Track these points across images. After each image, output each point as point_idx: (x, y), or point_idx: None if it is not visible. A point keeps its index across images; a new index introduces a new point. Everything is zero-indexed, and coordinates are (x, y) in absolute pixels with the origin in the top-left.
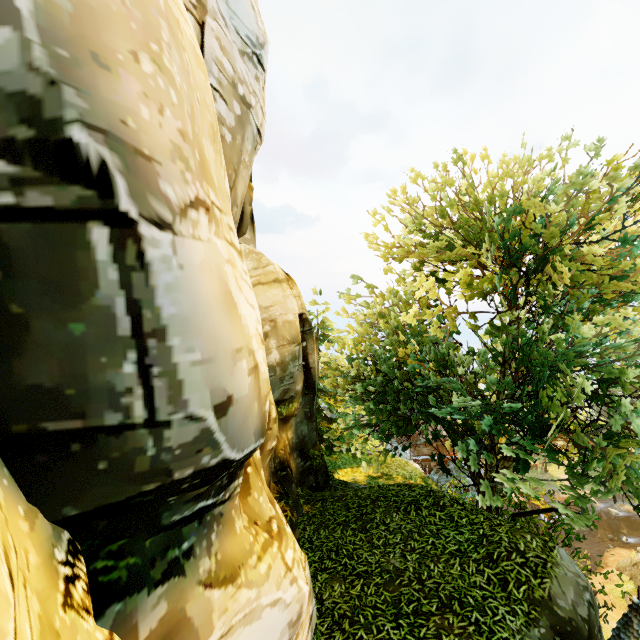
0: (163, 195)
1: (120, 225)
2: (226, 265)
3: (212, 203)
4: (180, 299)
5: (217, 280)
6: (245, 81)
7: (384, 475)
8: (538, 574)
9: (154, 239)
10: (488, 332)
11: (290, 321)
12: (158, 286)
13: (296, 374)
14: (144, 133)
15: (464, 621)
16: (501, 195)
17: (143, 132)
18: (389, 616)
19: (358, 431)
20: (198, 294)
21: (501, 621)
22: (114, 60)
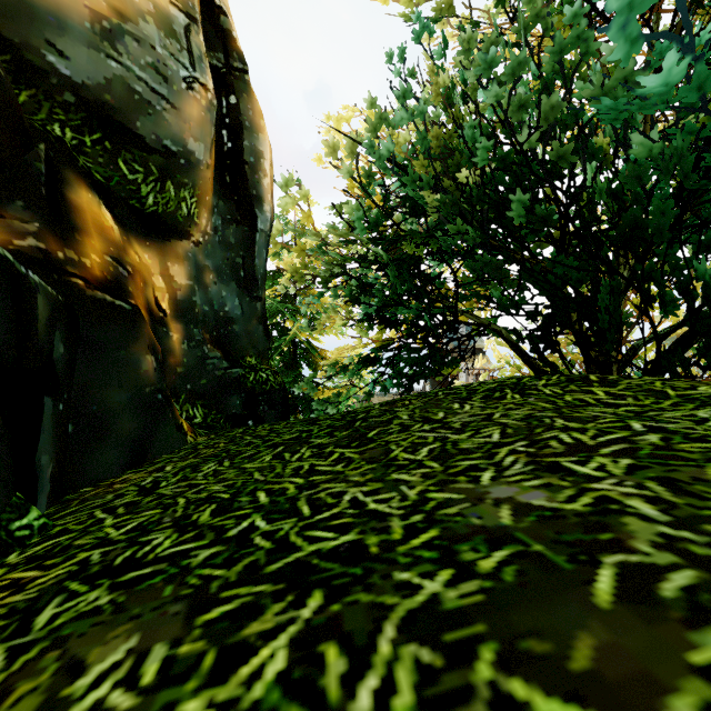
0: None
1: None
2: None
3: None
4: None
5: None
6: None
7: None
8: None
9: None
10: None
11: None
12: None
13: (180, 90)
14: None
15: None
16: None
17: None
18: None
19: (357, 375)
20: None
21: None
22: None
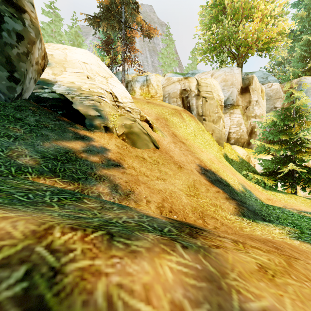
0: None
1: None
2: None
3: None
4: None
5: None
6: None
7: None
8: None
9: None
10: None
11: None
12: None
13: None
14: None
15: None
16: None
17: None
18: None
19: None
20: None
21: None
22: None
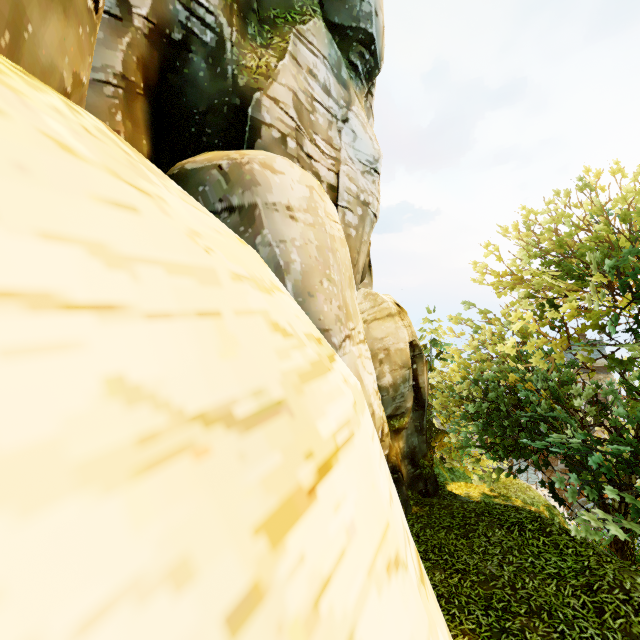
0: (333, 343)
1: None
2: (357, 360)
3: (351, 330)
4: None
5: (354, 371)
6: (365, 189)
7: (501, 496)
8: (639, 613)
9: None
10: (609, 367)
11: (401, 349)
12: None
13: (406, 394)
14: (326, 318)
15: (549, 628)
16: (638, 214)
17: (325, 318)
18: (480, 606)
19: (470, 448)
20: None
21: (588, 639)
22: (315, 290)
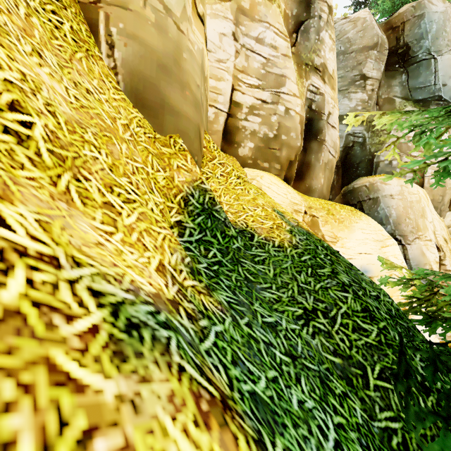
0: (408, 240)
1: (402, 245)
2: (423, 247)
3: (419, 236)
4: (411, 255)
5: (420, 250)
6: None
7: None
8: None
9: (407, 246)
10: None
11: None
12: (408, 253)
13: None
14: (405, 231)
15: None
16: None
17: (405, 231)
18: None
19: None
20: (415, 254)
21: None
22: (401, 222)
